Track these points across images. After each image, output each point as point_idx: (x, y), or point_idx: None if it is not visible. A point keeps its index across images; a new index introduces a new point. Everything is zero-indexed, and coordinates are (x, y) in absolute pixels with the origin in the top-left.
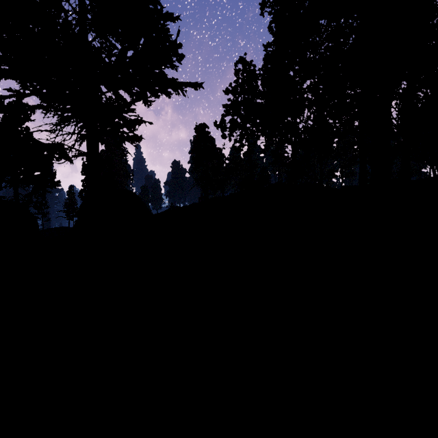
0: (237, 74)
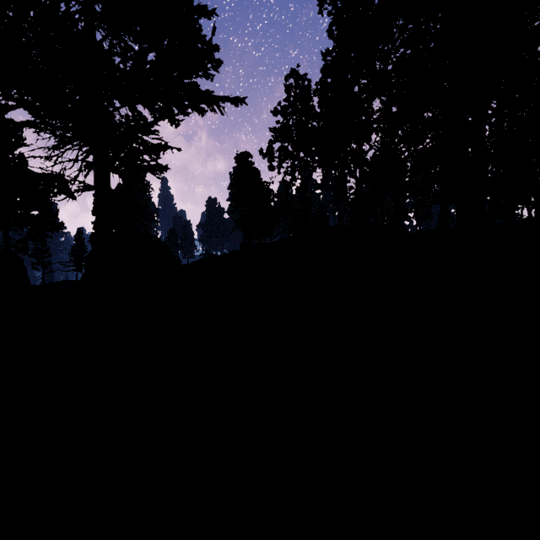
0: (288, 90)
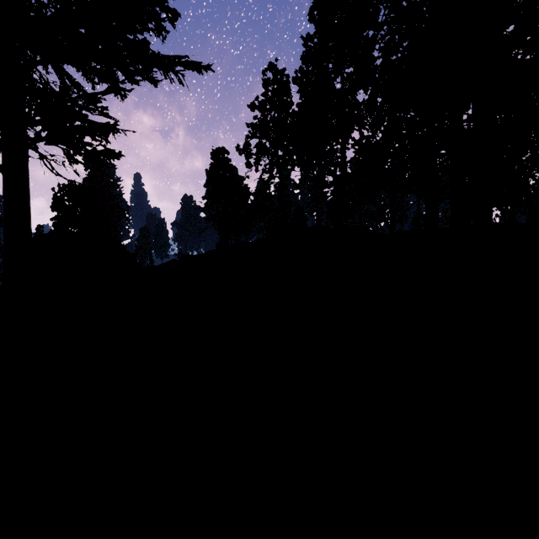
0: (266, 85)
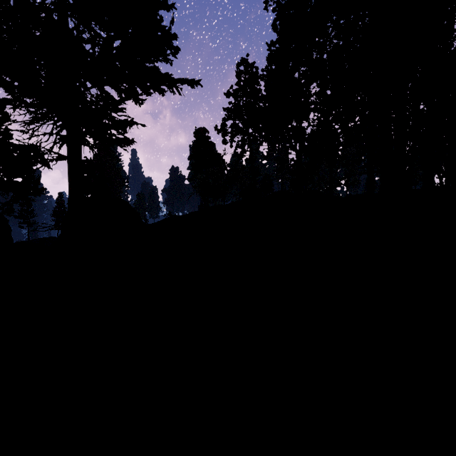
0: (239, 76)
